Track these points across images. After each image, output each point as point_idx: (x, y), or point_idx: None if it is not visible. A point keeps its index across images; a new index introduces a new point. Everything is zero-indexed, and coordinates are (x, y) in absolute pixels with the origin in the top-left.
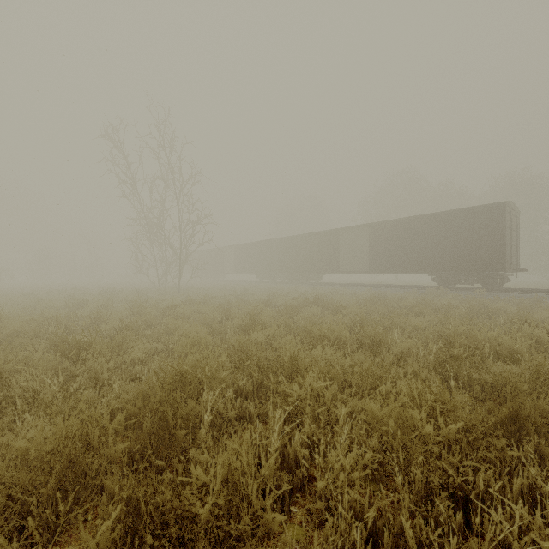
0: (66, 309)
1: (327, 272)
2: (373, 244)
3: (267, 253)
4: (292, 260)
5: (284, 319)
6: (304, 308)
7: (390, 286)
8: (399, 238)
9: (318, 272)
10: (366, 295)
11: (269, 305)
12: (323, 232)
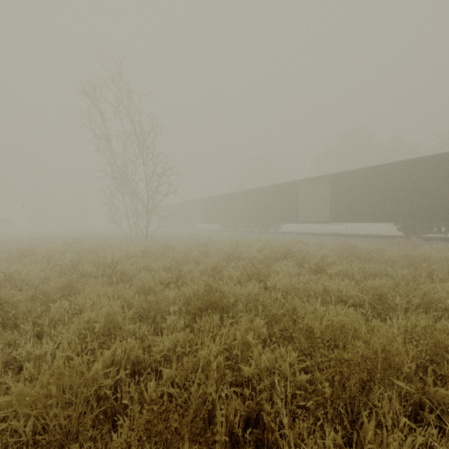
0: (6, 262)
1: (286, 222)
2: (334, 194)
3: (229, 205)
4: (252, 211)
5: (254, 287)
6: (274, 263)
7: (351, 236)
8: (362, 188)
9: (278, 222)
10: (334, 245)
11: (232, 258)
12: (283, 184)
